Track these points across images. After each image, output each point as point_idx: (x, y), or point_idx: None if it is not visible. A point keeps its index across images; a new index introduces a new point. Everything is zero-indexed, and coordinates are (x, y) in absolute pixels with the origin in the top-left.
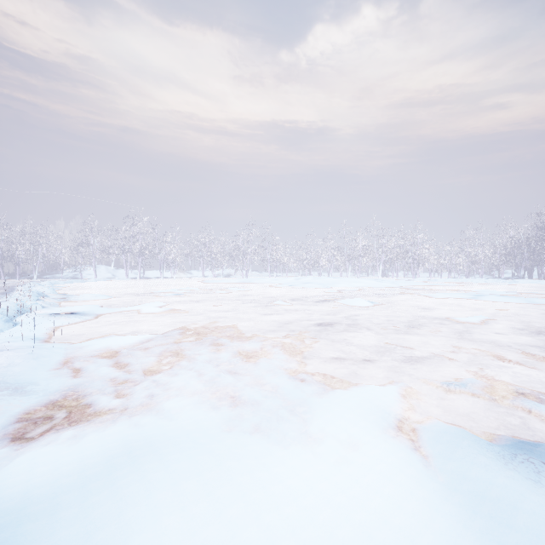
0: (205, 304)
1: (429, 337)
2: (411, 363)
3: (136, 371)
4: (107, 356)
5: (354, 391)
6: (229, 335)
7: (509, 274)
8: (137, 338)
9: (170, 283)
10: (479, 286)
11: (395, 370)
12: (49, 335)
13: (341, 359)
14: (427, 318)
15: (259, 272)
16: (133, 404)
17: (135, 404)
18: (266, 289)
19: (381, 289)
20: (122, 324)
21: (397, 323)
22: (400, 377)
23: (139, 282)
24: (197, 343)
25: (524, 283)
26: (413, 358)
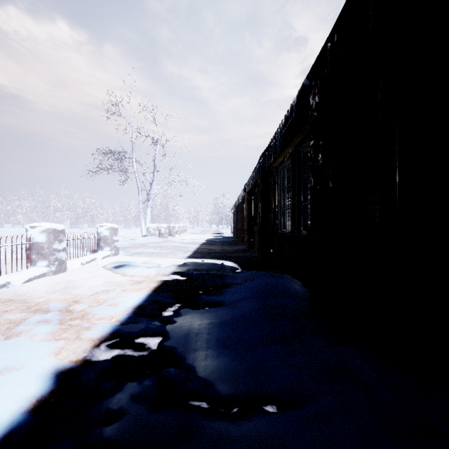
0: None
1: None
2: None
3: None
4: None
5: None
6: None
7: None
8: None
9: None
10: None
11: None
12: None
13: None
14: None
15: None
16: None
17: None
18: None
19: None
20: None
21: None
22: None
23: None
24: None
25: (133, 229)
26: None
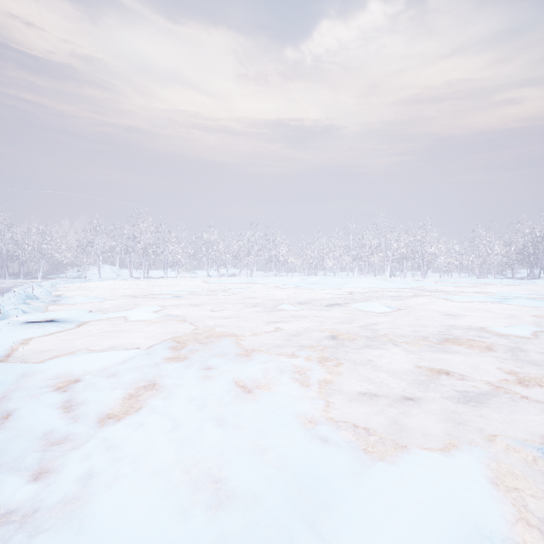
0: (205, 308)
1: (474, 357)
2: (468, 401)
3: (87, 419)
4: (61, 387)
5: (411, 472)
6: (225, 352)
7: (522, 274)
8: (110, 358)
9: (173, 283)
10: (496, 287)
11: (449, 413)
12: (9, 351)
13: (371, 394)
14: (458, 328)
15: (264, 272)
16: (50, 499)
17: (54, 499)
18: (271, 291)
19: (393, 291)
20: (104, 334)
21: (425, 335)
22: (463, 431)
23: (142, 282)
24: (184, 366)
25: (542, 283)
26: (468, 392)
